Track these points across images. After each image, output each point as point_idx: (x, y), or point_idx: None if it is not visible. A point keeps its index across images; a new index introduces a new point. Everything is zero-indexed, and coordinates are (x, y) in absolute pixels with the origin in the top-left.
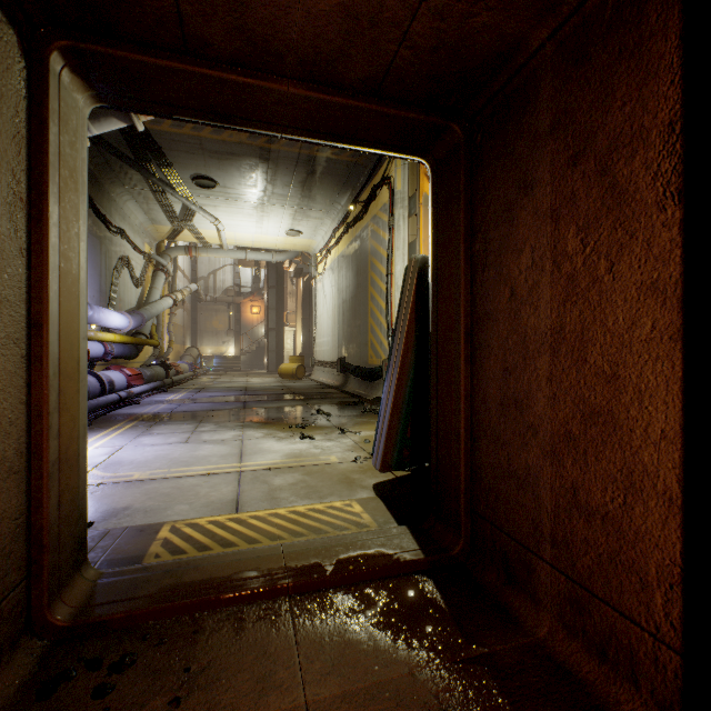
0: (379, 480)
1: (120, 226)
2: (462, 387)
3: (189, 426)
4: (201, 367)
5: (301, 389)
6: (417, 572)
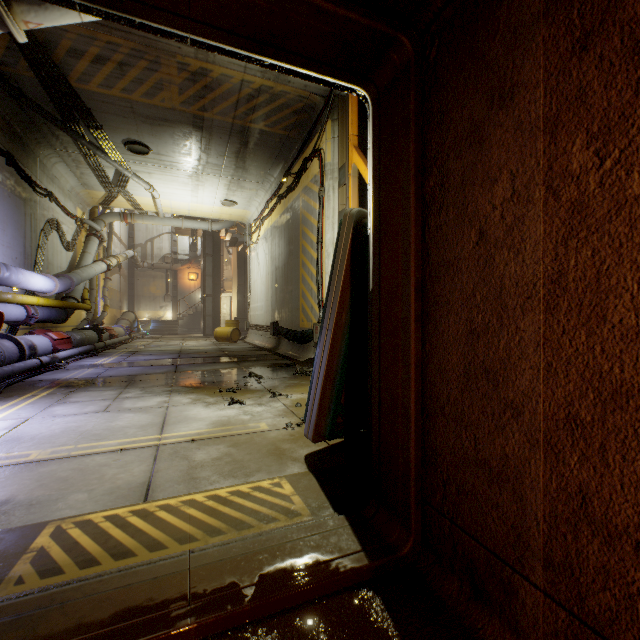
0: (311, 450)
1: (48, 188)
2: (413, 353)
3: (112, 392)
4: (138, 330)
5: (235, 351)
6: (360, 585)
